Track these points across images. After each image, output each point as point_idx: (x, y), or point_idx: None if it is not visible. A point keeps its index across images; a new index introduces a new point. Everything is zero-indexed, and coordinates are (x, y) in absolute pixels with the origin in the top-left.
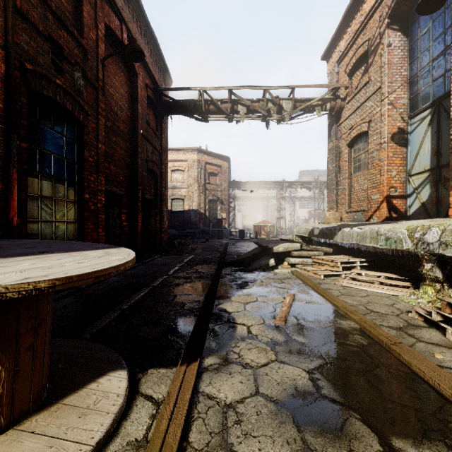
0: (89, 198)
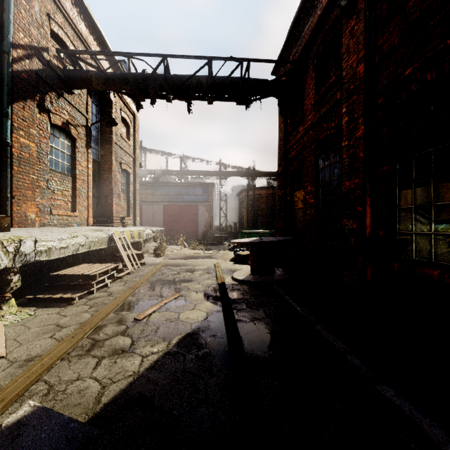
0: None
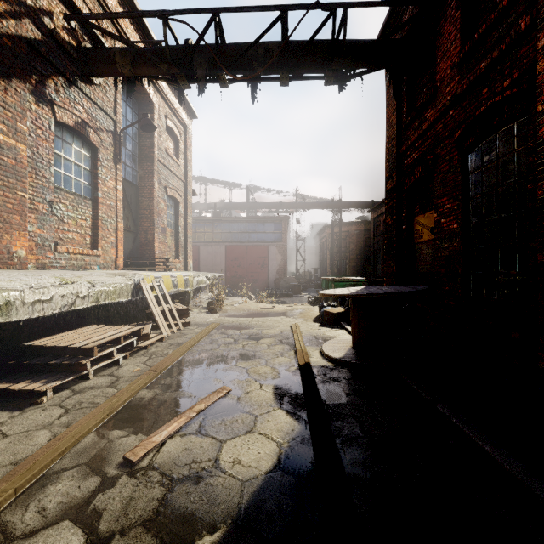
0: None
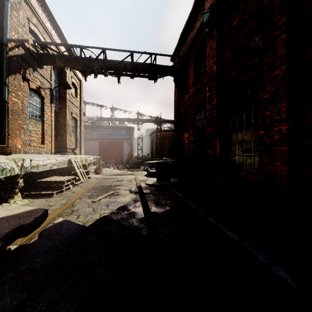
0: (264, 133)
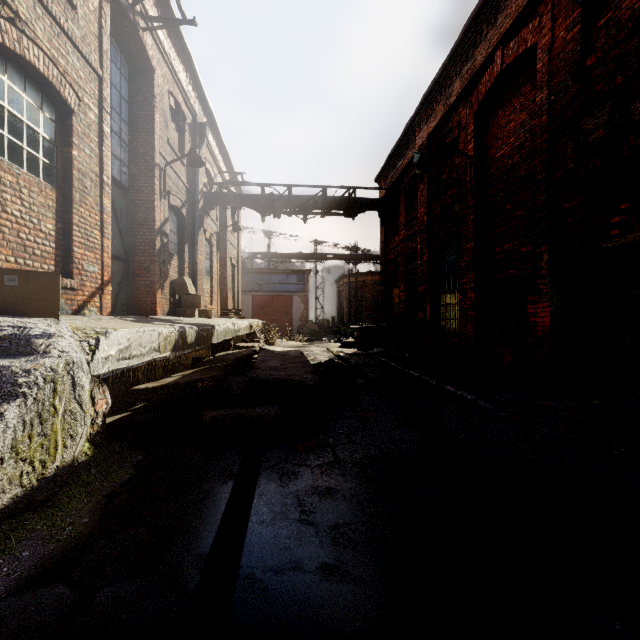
0: (462, 298)
